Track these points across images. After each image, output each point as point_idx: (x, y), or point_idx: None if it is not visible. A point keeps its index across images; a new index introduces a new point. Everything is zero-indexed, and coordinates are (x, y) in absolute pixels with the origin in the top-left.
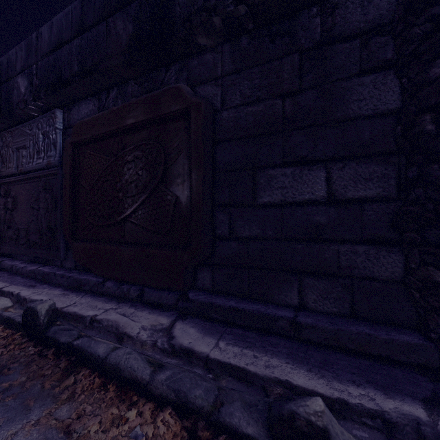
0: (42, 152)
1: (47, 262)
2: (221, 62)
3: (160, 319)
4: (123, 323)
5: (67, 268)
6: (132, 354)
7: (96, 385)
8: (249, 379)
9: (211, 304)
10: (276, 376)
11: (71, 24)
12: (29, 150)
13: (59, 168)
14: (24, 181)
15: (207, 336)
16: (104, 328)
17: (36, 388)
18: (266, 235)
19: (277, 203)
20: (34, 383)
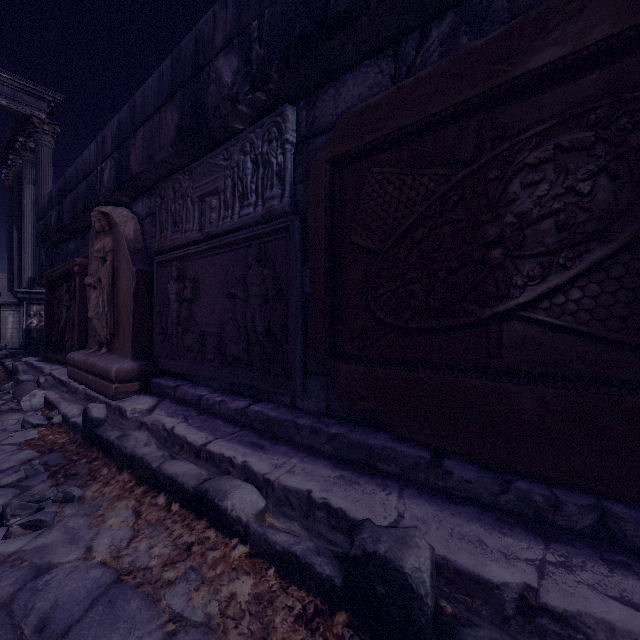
0: (252, 195)
1: (259, 394)
2: None
3: None
4: None
5: (307, 411)
6: None
7: None
8: None
9: None
10: None
11: None
12: (226, 194)
13: (293, 216)
14: (214, 250)
15: None
16: None
17: None
18: None
19: None
20: None
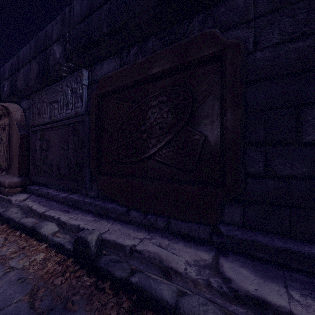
0: (70, 105)
1: (74, 191)
2: (254, 4)
3: (200, 254)
4: (165, 256)
5: (91, 196)
6: (207, 305)
7: None
8: None
9: (254, 243)
10: None
11: None
12: (60, 103)
13: (85, 116)
14: (56, 127)
15: (269, 281)
16: (145, 259)
17: None
18: None
19: None
20: None
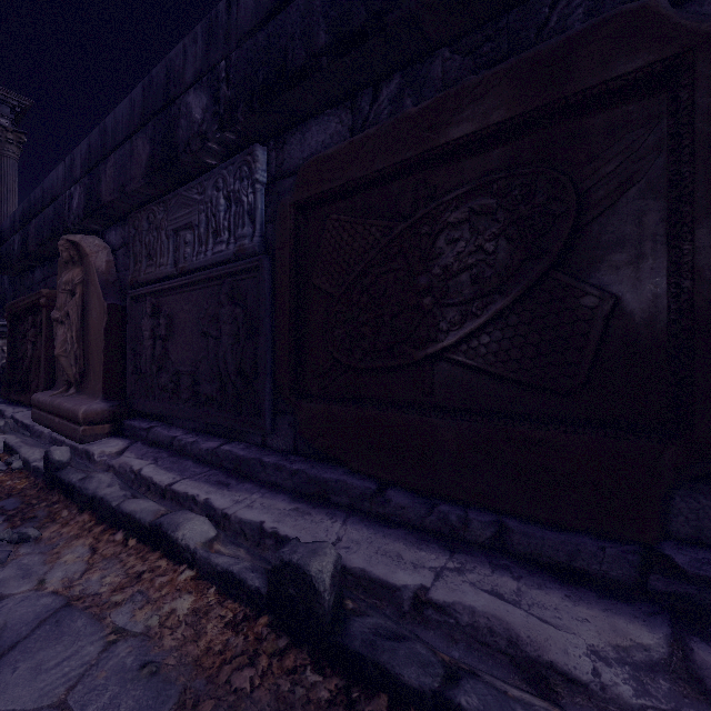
0: (224, 232)
1: (232, 434)
2: None
3: (626, 627)
4: (524, 628)
5: (277, 450)
6: None
7: None
8: None
9: None
10: None
11: None
12: (200, 230)
13: (263, 256)
14: (188, 286)
15: None
16: (463, 630)
17: None
18: None
19: None
20: None
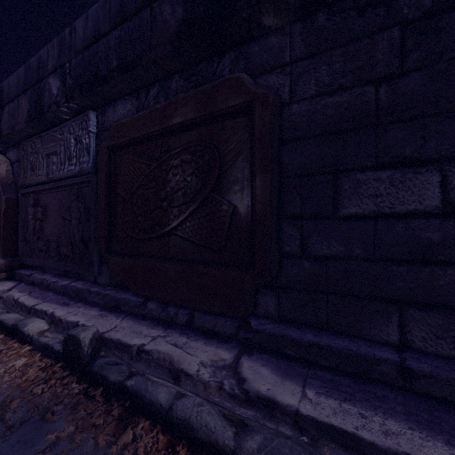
0: (74, 158)
1: (79, 276)
2: (290, 45)
3: (220, 353)
4: (177, 357)
5: (101, 284)
6: (203, 406)
7: (161, 444)
8: (364, 449)
9: (283, 337)
10: (405, 451)
11: (109, 14)
12: (60, 156)
13: (93, 175)
14: (54, 189)
15: (287, 380)
16: (154, 361)
17: (88, 445)
18: (352, 254)
19: (368, 214)
20: (84, 436)
